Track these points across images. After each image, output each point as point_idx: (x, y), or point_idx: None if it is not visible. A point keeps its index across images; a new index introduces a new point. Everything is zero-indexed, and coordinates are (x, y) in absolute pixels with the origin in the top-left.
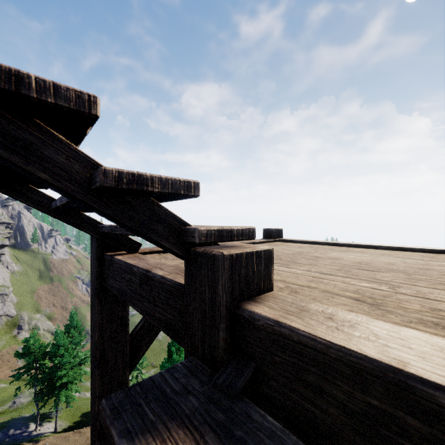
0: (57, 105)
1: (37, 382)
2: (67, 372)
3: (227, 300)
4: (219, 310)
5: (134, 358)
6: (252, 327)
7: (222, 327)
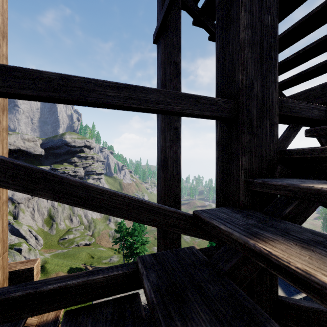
0: None
1: (124, 248)
2: (139, 246)
3: None
4: None
5: None
6: None
7: None
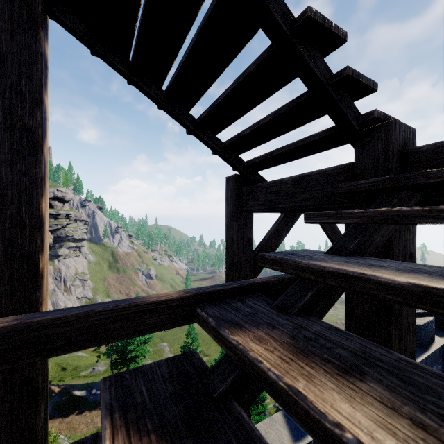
0: (337, 35)
1: (113, 352)
2: (135, 347)
3: (397, 146)
4: (392, 151)
5: (254, 273)
6: (417, 154)
7: (394, 160)
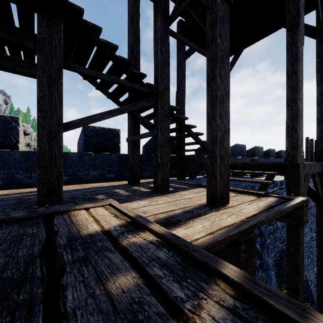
0: None
1: None
2: None
3: None
4: None
5: (186, 57)
6: None
7: None
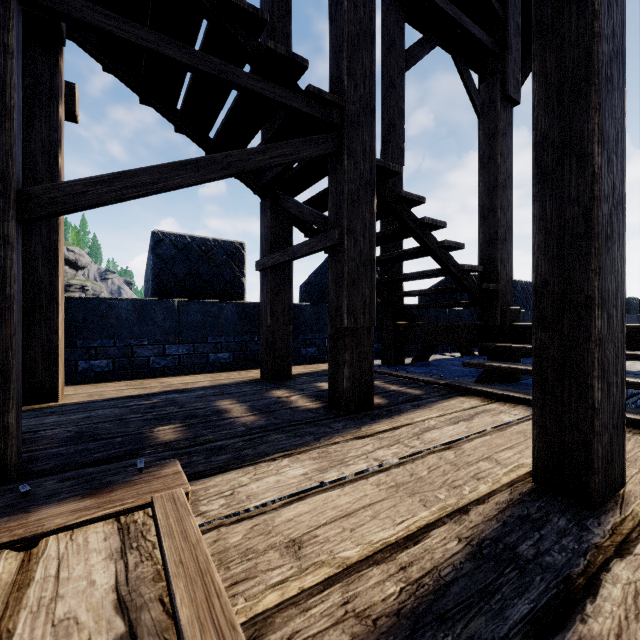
0: None
1: None
2: None
3: None
4: None
5: (405, 66)
6: None
7: None
